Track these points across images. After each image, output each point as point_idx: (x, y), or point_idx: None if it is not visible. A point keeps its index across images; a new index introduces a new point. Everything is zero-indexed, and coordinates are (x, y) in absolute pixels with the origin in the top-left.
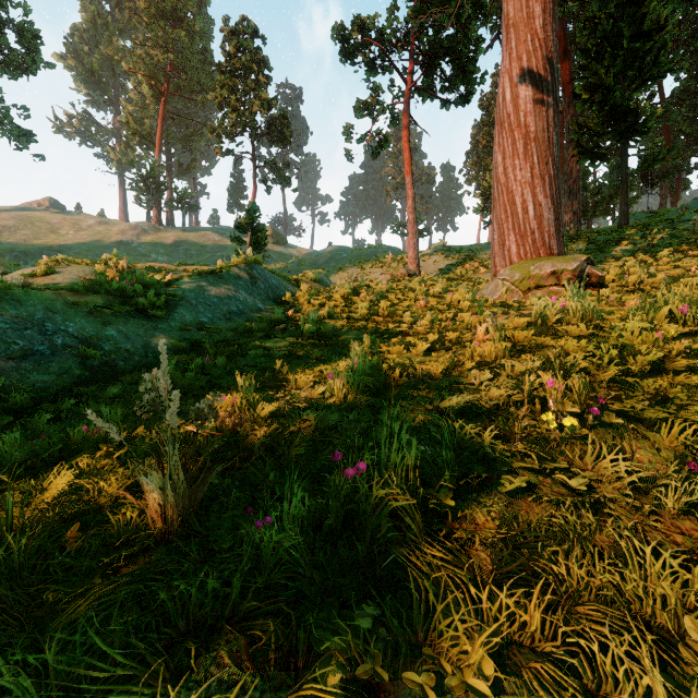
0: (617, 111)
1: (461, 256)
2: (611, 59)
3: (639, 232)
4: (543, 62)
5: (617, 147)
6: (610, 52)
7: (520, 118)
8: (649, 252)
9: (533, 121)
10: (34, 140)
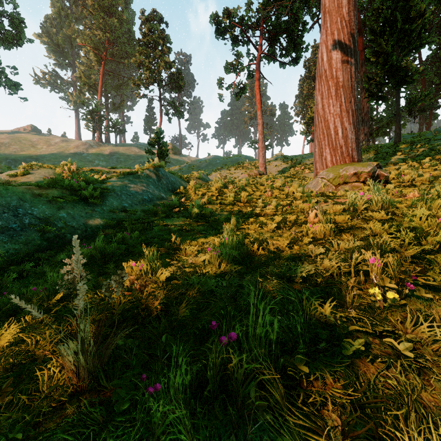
0: (394, 69)
1: (293, 162)
2: (389, 35)
3: (408, 147)
4: (348, 36)
5: (392, 92)
6: (389, 31)
7: (333, 72)
8: (415, 160)
9: (342, 74)
10: (20, 88)
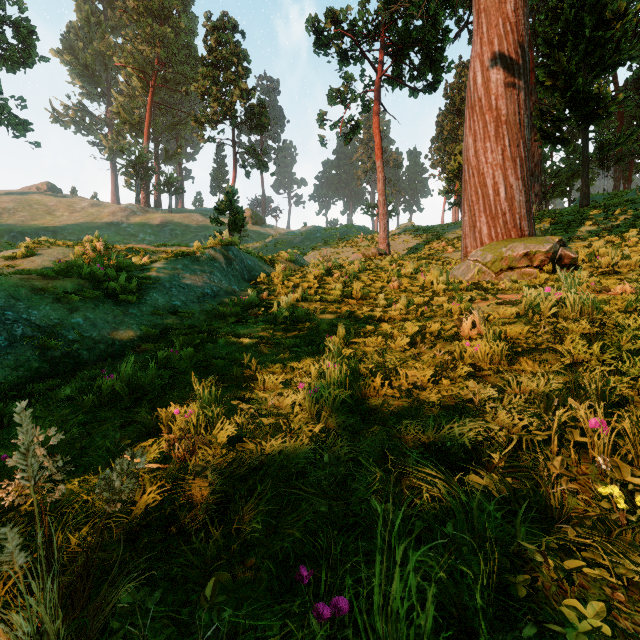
0: (579, 97)
1: (429, 236)
2: (573, 47)
3: (601, 213)
4: (515, 46)
5: (573, 133)
6: (572, 41)
7: (492, 101)
8: (613, 232)
9: (505, 104)
10: (30, 128)
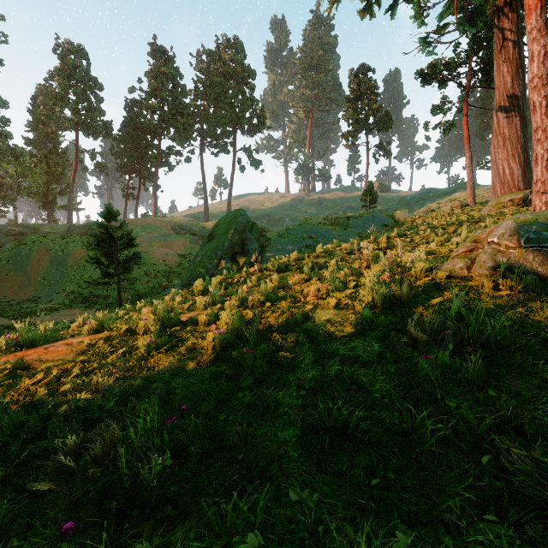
0: None
1: None
2: None
3: None
4: (512, 103)
5: None
6: None
7: (500, 130)
8: None
9: (507, 131)
10: (261, 164)
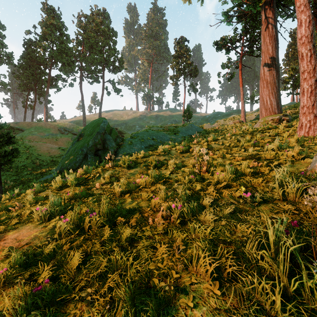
0: None
1: None
2: None
3: None
4: (272, 61)
5: None
6: None
7: (265, 77)
8: None
9: (269, 78)
10: (121, 91)
